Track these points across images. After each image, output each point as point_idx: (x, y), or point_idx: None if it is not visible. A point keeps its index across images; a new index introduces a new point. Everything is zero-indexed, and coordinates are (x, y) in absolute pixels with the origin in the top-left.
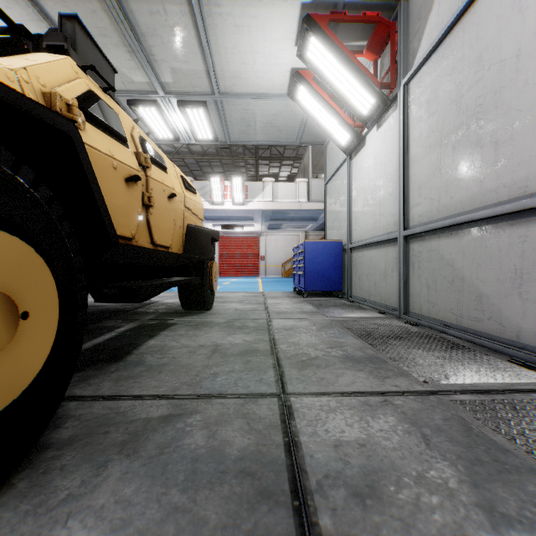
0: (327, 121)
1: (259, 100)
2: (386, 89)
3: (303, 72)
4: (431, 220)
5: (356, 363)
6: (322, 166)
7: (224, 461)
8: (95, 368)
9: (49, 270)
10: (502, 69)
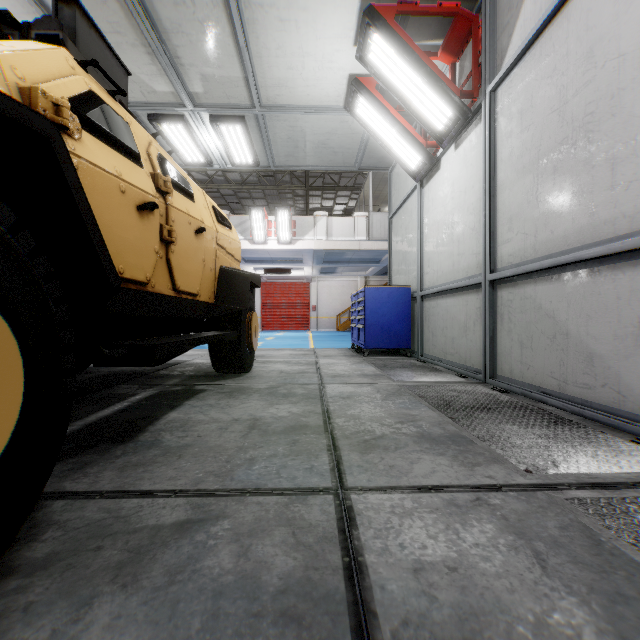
0: (393, 139)
1: (309, 114)
2: (467, 98)
3: (364, 79)
4: (525, 261)
5: (434, 443)
6: (386, 197)
7: (258, 596)
8: (96, 450)
9: (15, 324)
10: (620, 66)
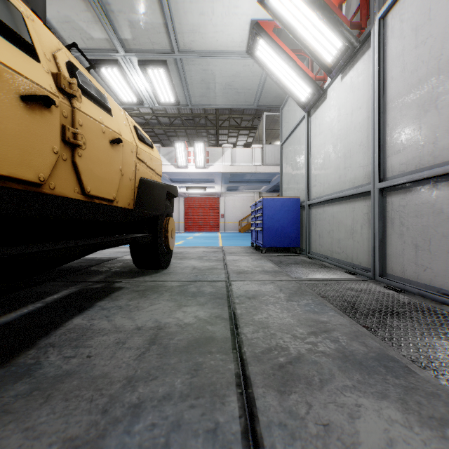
0: (287, 75)
1: (218, 58)
2: (356, 29)
3: (263, 24)
4: (421, 168)
5: (365, 372)
6: (275, 134)
7: None
8: None
9: None
10: None
